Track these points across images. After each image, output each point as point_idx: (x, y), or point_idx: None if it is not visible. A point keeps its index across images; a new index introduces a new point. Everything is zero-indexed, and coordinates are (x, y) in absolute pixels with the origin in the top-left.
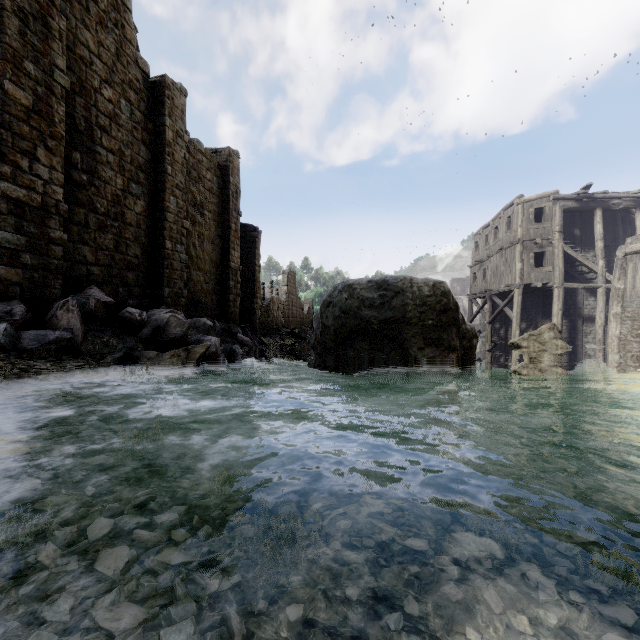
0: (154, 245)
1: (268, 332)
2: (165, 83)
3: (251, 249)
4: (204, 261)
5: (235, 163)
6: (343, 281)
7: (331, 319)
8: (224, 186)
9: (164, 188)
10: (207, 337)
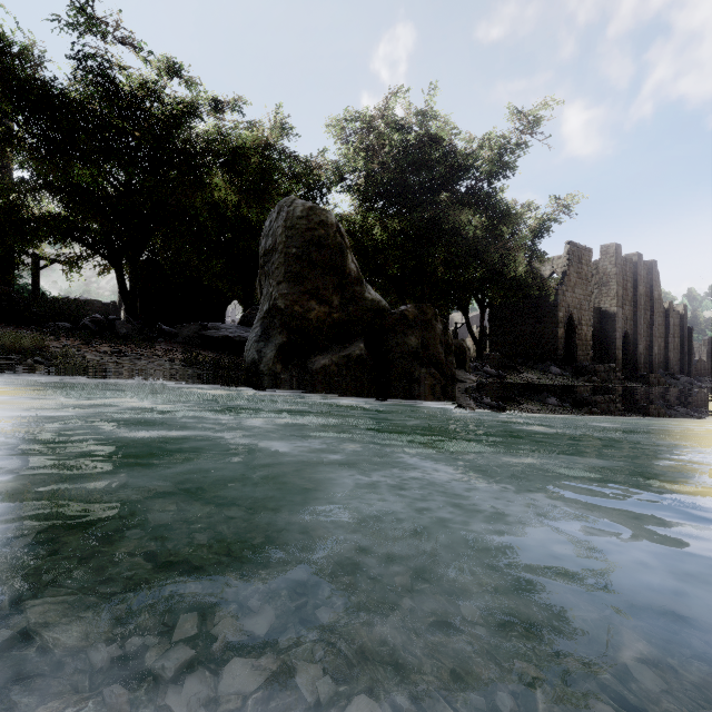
0: (664, 354)
1: (696, 380)
2: (669, 305)
3: (688, 339)
4: (674, 354)
5: (685, 309)
6: None
7: None
8: (680, 321)
9: (668, 337)
10: (697, 383)
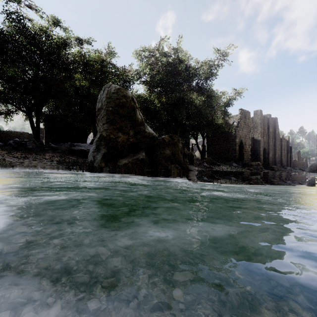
0: (280, 157)
1: (293, 168)
2: (282, 136)
3: (290, 151)
4: (284, 157)
5: (289, 138)
6: (314, 163)
7: (312, 168)
8: (287, 143)
9: (282, 150)
10: (293, 170)
